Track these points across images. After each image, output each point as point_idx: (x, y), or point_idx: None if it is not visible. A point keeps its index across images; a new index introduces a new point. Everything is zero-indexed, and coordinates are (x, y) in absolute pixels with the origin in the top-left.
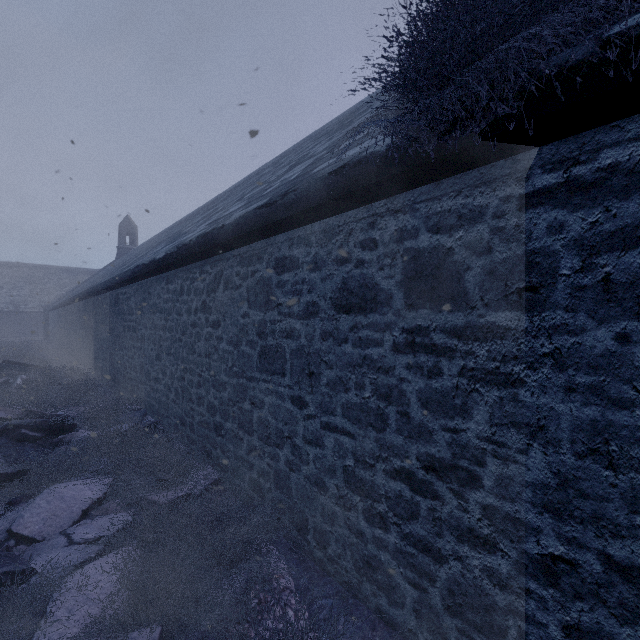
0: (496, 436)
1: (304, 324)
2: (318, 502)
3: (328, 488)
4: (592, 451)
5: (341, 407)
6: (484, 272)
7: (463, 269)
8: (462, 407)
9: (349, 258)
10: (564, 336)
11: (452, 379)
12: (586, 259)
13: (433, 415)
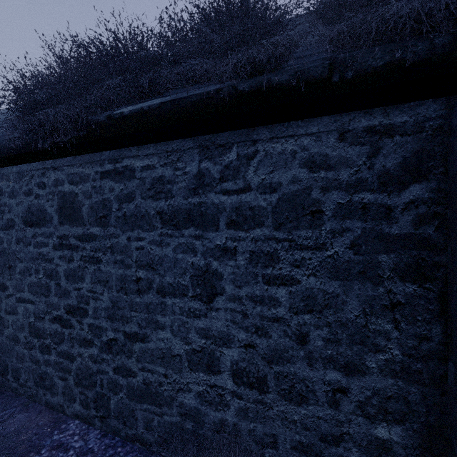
0: (93, 288)
1: (6, 233)
2: (14, 351)
3: (20, 340)
4: (121, 288)
5: (27, 286)
6: (89, 207)
7: (82, 205)
8: (81, 276)
9: (32, 192)
10: (114, 239)
11: (78, 262)
12: (120, 205)
13: (70, 283)
